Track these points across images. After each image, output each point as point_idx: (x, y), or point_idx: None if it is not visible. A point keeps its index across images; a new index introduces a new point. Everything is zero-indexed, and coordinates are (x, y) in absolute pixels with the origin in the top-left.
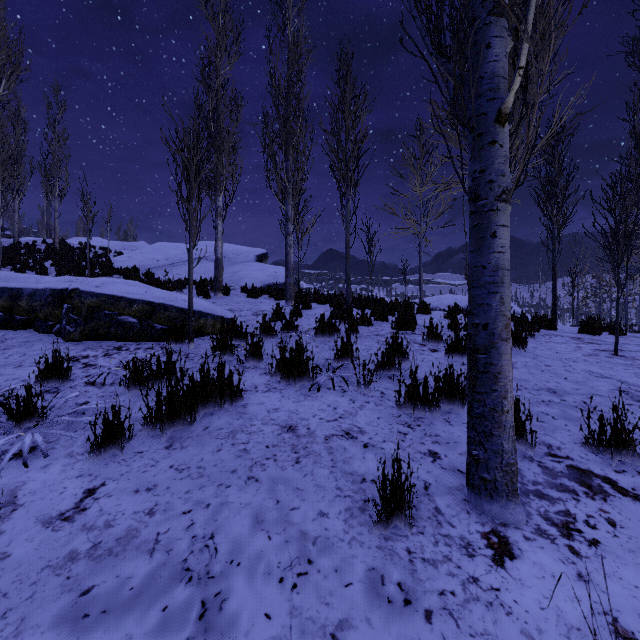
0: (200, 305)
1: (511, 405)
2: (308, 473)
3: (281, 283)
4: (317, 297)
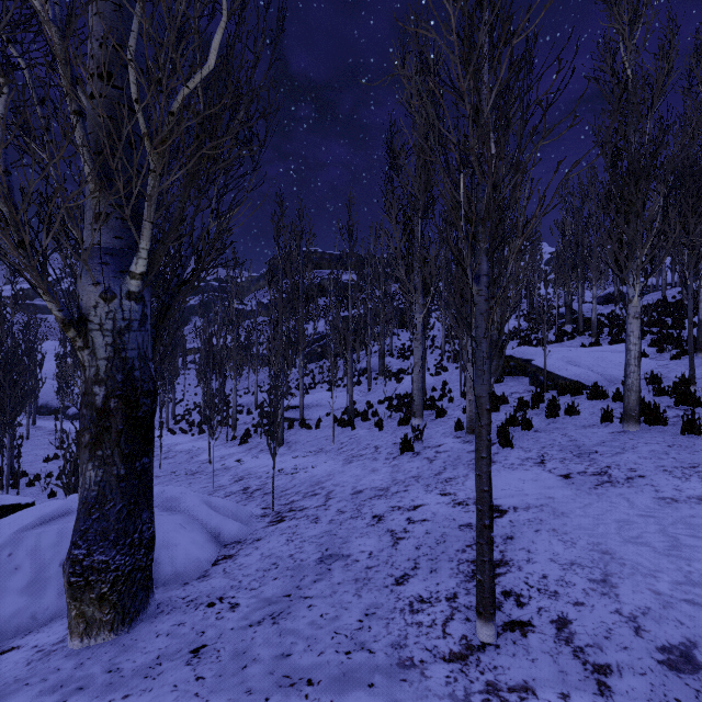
0: (571, 372)
1: (467, 411)
2: None
3: None
4: None
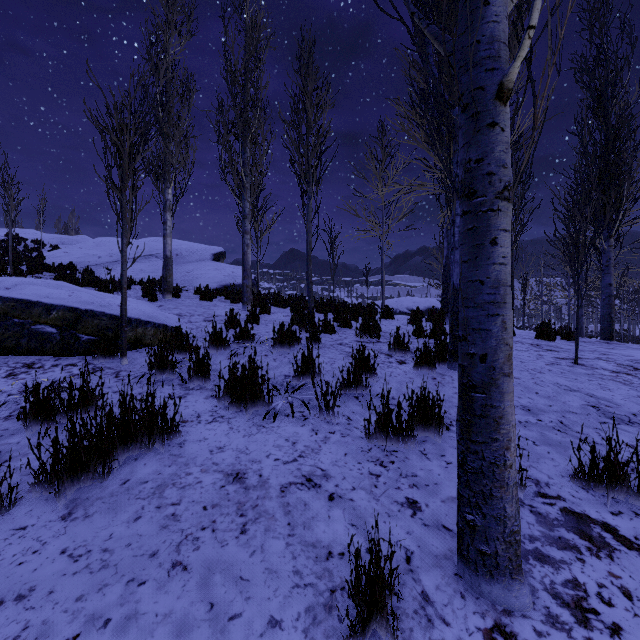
0: (139, 311)
1: (514, 457)
2: (257, 549)
3: (239, 284)
4: (277, 300)
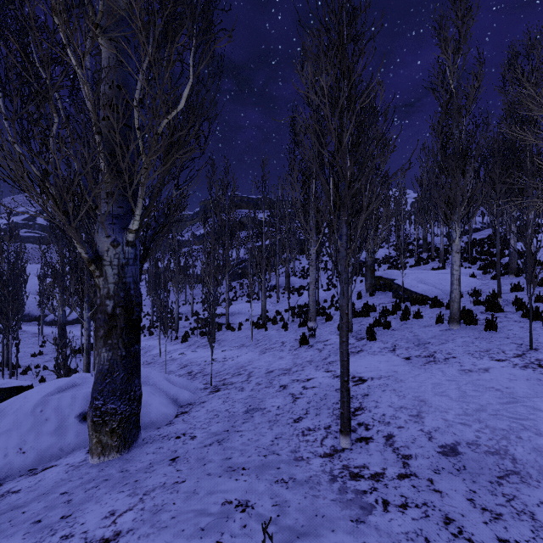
0: (421, 289)
1: None
2: None
3: None
4: None
